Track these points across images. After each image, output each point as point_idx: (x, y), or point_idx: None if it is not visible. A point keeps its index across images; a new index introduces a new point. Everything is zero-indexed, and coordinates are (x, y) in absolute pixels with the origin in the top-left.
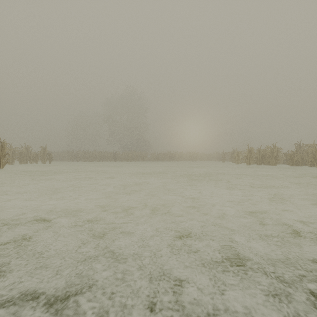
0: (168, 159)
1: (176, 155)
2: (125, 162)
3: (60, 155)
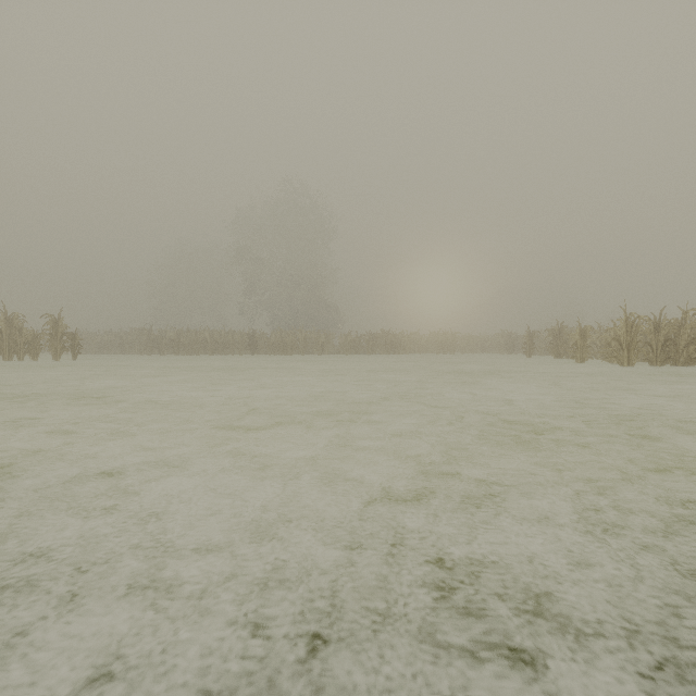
0: (382, 349)
1: (403, 339)
2: (276, 356)
3: (121, 339)
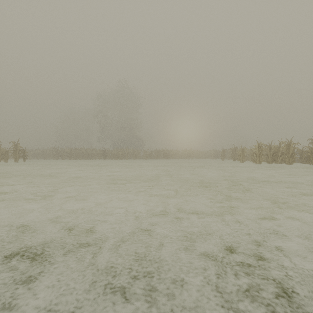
0: (162, 157)
1: (171, 152)
2: (115, 160)
3: (43, 152)
